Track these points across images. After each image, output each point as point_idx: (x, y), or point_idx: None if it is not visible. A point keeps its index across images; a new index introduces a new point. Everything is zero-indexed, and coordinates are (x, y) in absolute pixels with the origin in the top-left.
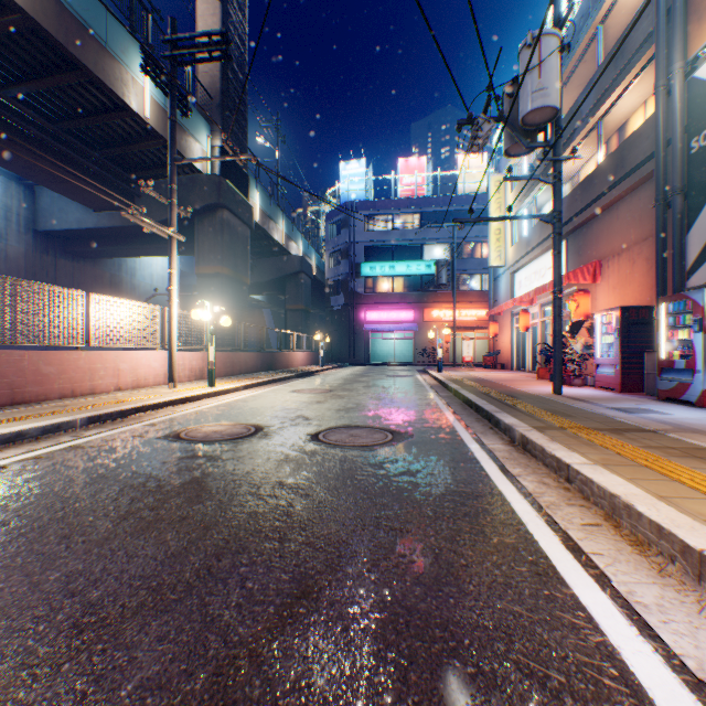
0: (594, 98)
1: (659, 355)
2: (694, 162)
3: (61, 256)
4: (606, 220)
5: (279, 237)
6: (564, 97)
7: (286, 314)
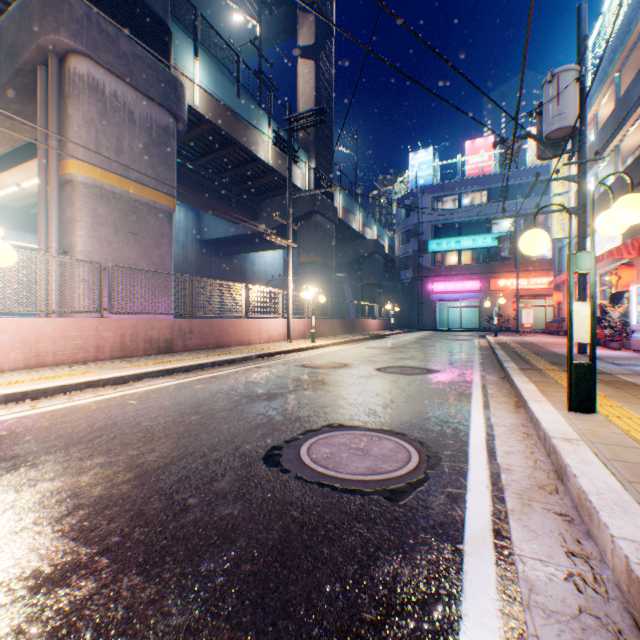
0: None
1: None
2: None
3: (213, 255)
4: None
5: (356, 226)
6: (622, 78)
7: (362, 288)
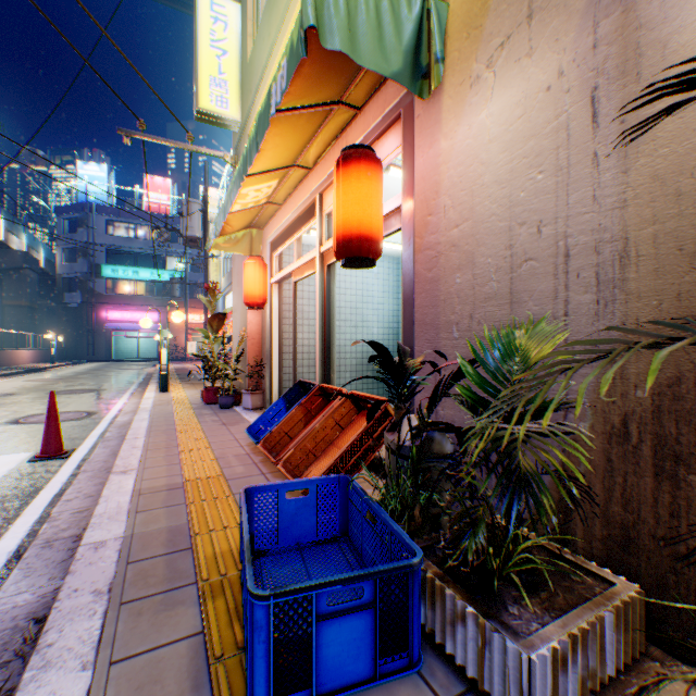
0: None
1: None
2: None
3: None
4: None
5: None
6: None
7: (4, 310)
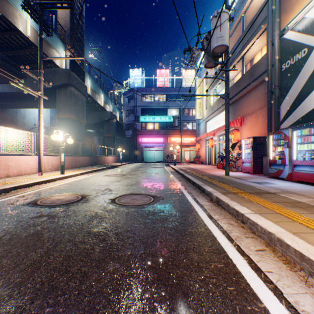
0: (240, 46)
1: (269, 158)
2: (283, 74)
3: None
4: (245, 99)
5: (101, 102)
6: None
7: (104, 139)
